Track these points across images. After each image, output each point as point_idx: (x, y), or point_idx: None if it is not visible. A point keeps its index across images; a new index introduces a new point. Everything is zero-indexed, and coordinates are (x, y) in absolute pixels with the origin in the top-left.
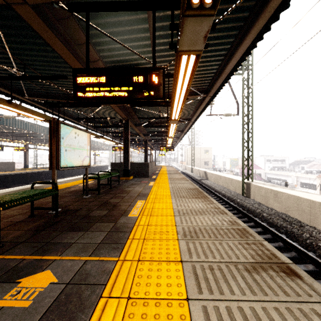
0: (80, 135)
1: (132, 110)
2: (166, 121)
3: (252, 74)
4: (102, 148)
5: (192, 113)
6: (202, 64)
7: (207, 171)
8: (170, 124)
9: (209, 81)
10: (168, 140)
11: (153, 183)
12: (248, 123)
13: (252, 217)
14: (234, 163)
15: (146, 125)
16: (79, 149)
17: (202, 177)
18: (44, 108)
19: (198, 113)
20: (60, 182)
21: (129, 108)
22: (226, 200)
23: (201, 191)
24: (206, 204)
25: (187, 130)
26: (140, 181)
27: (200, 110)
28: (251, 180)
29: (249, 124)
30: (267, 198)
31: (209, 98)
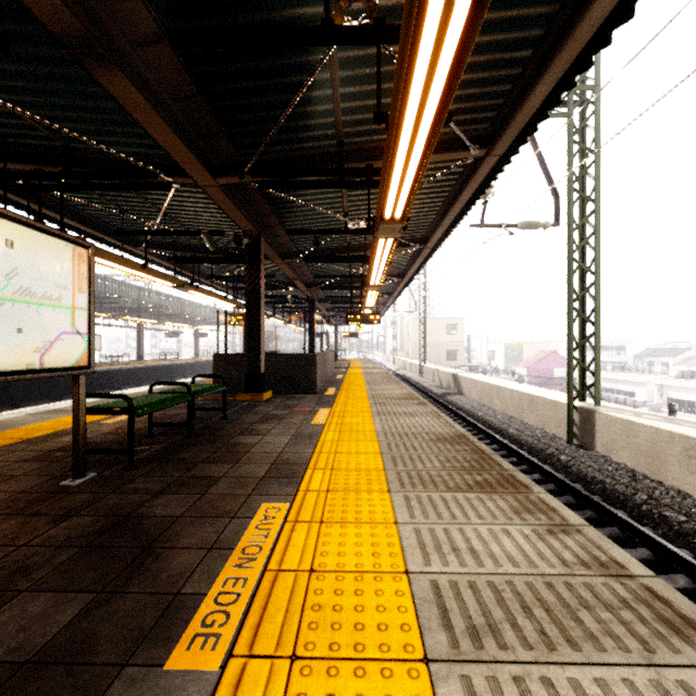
0: (26, 245)
1: (269, 206)
2: (362, 246)
3: (597, 113)
4: (212, 319)
5: (432, 221)
6: (494, 14)
7: (461, 373)
8: (377, 243)
9: (501, 101)
10: (366, 297)
11: (327, 415)
12: (582, 247)
13: (638, 529)
14: (514, 355)
15: (310, 255)
16: (23, 303)
17: (447, 388)
18: (21, 201)
19: (452, 218)
20: (60, 410)
21: (260, 199)
22: (530, 460)
23: (484, 449)
24: (542, 532)
25: (414, 272)
26: (289, 408)
27: (459, 209)
28: (594, 402)
29: (585, 250)
30: (658, 457)
31: (494, 163)
